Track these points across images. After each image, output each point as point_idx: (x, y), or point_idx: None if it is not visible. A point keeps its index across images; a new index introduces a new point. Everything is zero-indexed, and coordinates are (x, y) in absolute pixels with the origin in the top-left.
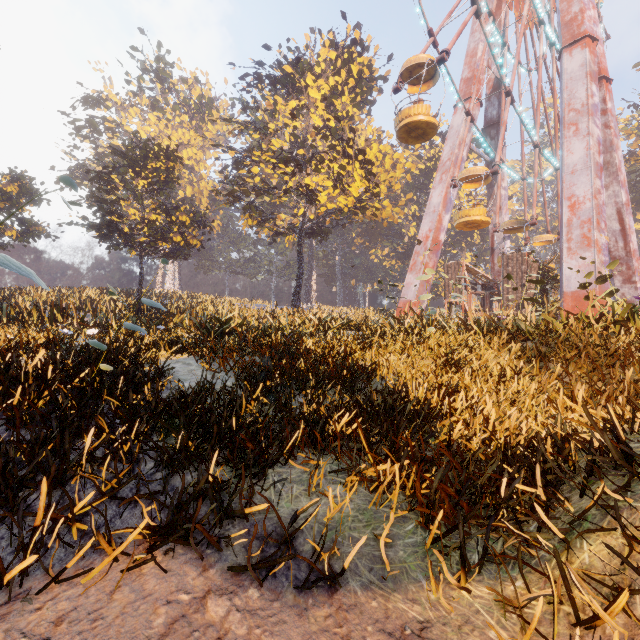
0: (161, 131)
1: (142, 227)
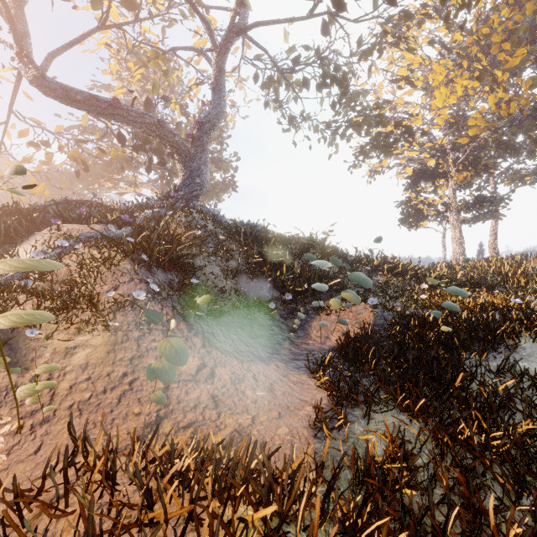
0: None
1: None
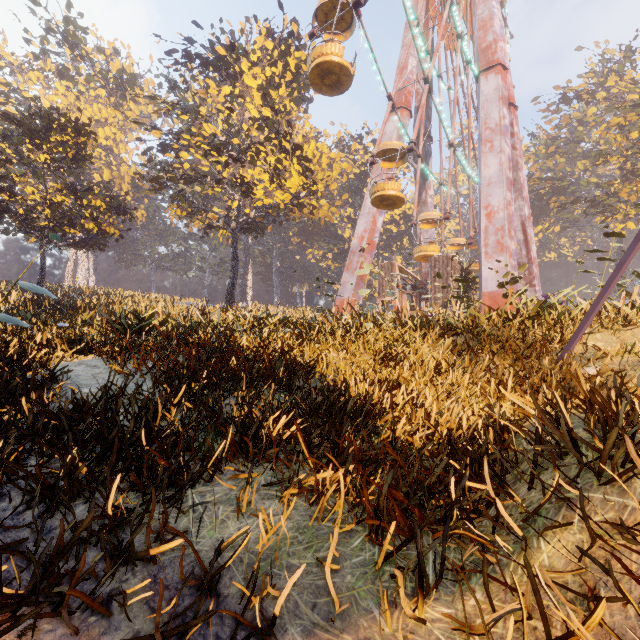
0: (71, 103)
1: (43, 209)
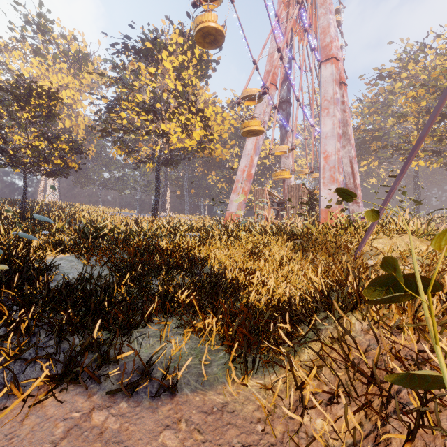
0: (42, 73)
1: (26, 151)
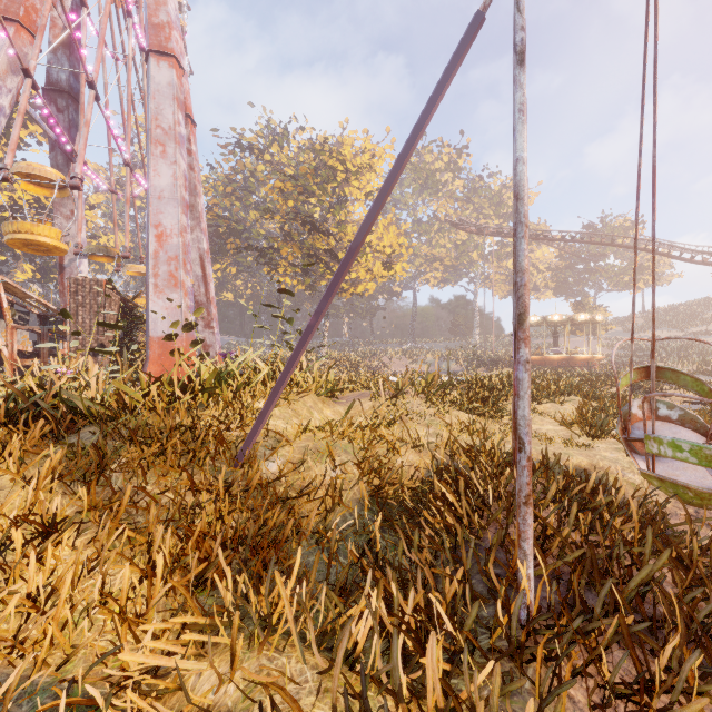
0: None
1: None
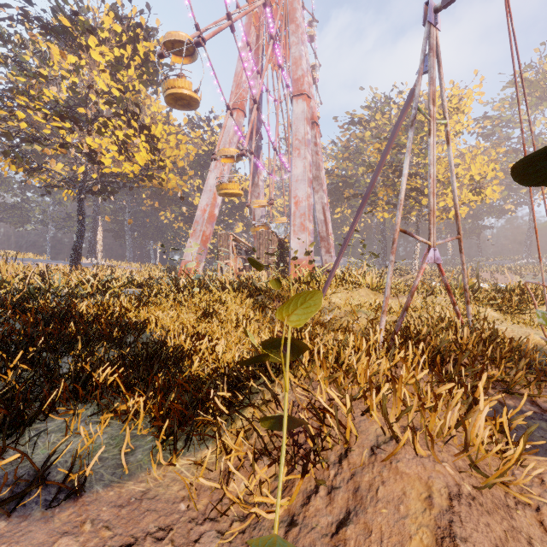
0: None
1: None
